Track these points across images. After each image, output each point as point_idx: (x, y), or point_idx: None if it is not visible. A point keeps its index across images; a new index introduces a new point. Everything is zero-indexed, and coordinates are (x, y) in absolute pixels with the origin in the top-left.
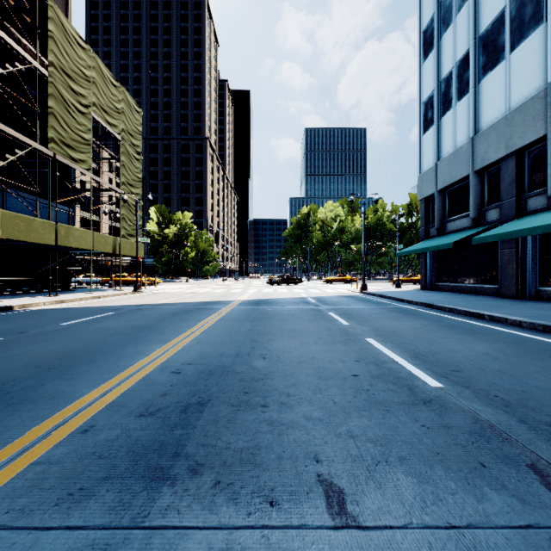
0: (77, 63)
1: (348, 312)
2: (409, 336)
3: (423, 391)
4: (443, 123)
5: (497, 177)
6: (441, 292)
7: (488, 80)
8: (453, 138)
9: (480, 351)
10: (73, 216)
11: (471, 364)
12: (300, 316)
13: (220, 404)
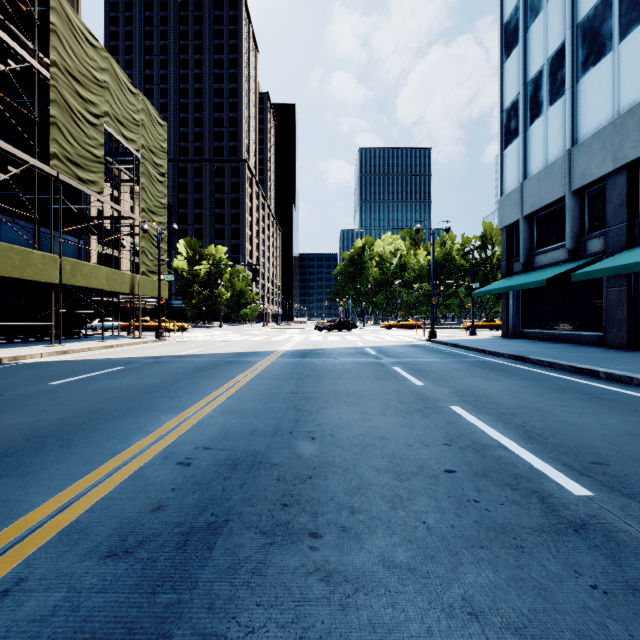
0: (87, 64)
1: (418, 366)
2: (508, 402)
3: (563, 504)
4: (531, 134)
5: (601, 198)
6: (528, 340)
7: (590, 78)
8: (543, 151)
9: (618, 428)
10: (89, 251)
11: (616, 451)
12: (357, 372)
13: (243, 529)
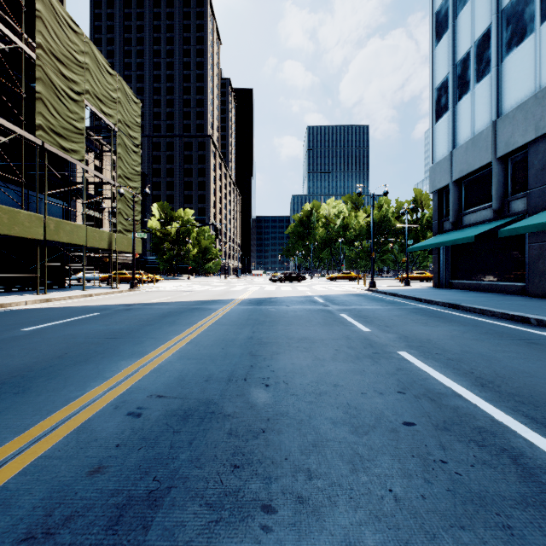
0: (69, 47)
1: (362, 313)
2: (452, 348)
3: (540, 465)
4: (459, 108)
5: (523, 164)
6: (457, 290)
7: (513, 57)
8: (471, 123)
9: None
10: (76, 213)
11: None
12: (308, 319)
13: (187, 500)
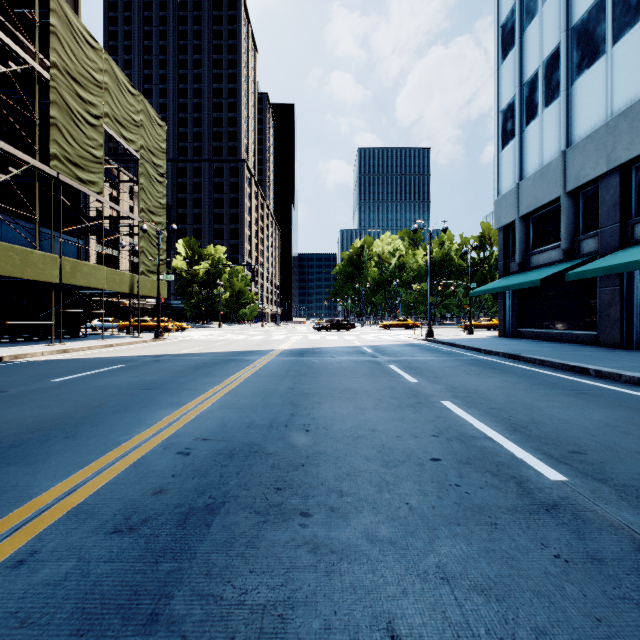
0: (86, 65)
1: (413, 364)
2: (498, 398)
3: (539, 487)
4: (527, 135)
5: (595, 199)
6: (524, 339)
7: (584, 80)
8: (539, 152)
9: (601, 421)
10: (88, 251)
11: (595, 442)
12: (353, 370)
13: (239, 510)
